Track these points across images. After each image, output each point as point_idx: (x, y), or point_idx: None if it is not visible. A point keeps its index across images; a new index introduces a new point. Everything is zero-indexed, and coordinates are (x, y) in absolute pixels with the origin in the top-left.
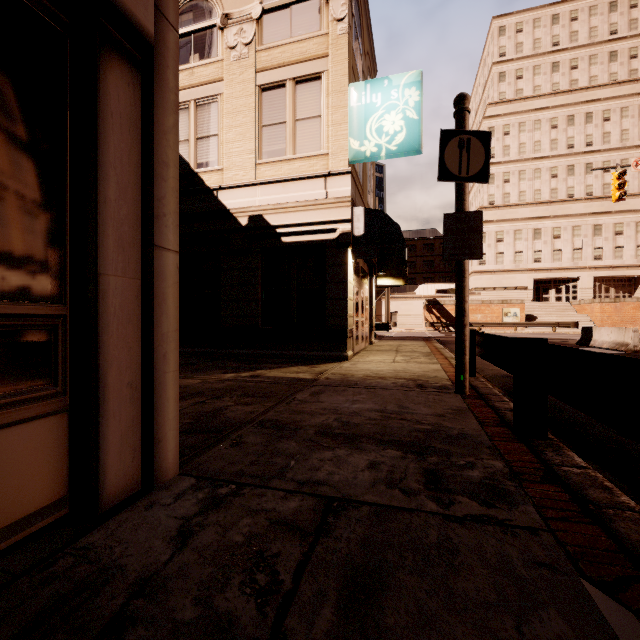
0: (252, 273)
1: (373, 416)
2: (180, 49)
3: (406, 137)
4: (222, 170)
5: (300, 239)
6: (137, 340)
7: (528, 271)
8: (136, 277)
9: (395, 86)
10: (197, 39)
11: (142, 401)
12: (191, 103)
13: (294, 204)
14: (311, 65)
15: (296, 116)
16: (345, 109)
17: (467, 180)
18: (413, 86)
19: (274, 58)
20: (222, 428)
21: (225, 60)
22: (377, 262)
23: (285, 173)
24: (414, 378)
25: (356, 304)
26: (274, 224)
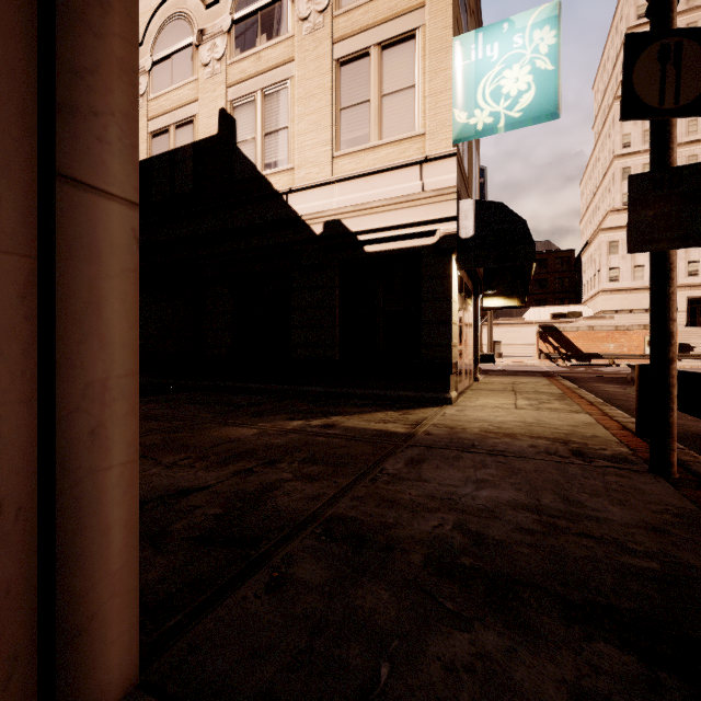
0: (328, 293)
1: (524, 522)
2: (246, 32)
3: (535, 97)
4: (293, 169)
5: (388, 247)
6: (22, 398)
7: (679, 288)
8: (19, 250)
9: (519, 29)
10: (264, 16)
11: (38, 539)
12: (258, 94)
13: (380, 203)
14: (402, 22)
15: (382, 91)
16: (447, 72)
17: (675, 113)
18: (546, 24)
19: (355, 22)
20: (262, 533)
21: (296, 35)
22: (484, 278)
23: (368, 165)
24: (561, 438)
25: (459, 330)
26: (355, 230)
